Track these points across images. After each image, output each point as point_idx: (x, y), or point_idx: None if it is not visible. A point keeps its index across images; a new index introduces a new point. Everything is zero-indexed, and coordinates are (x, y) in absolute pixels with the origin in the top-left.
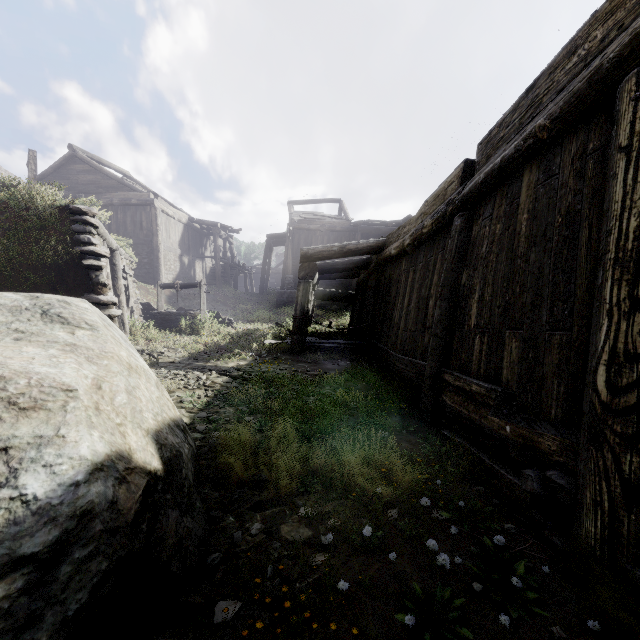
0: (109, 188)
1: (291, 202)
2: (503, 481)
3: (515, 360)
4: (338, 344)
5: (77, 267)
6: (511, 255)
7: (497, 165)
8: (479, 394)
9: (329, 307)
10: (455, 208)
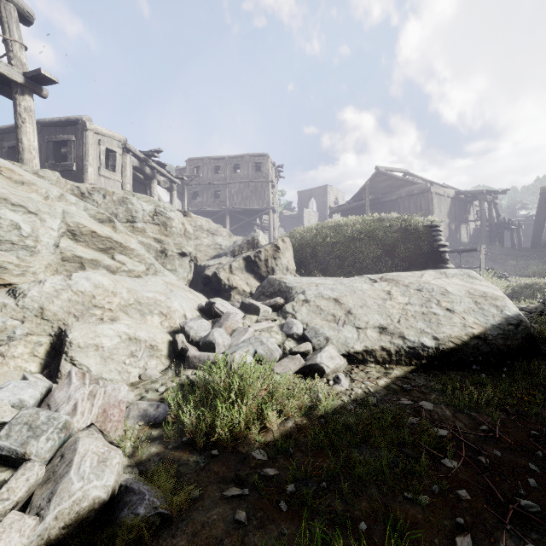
0: (398, 187)
1: None
2: None
3: None
4: None
5: (435, 252)
6: None
7: None
8: None
9: None
10: None
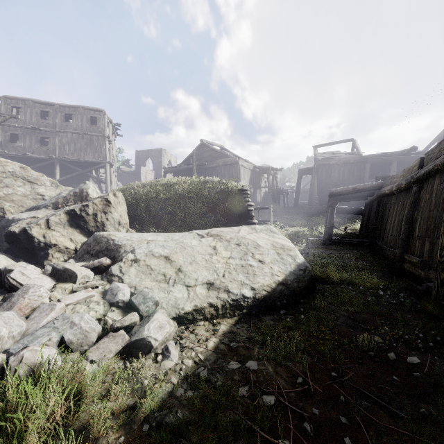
0: (217, 157)
1: (315, 146)
2: (418, 290)
3: (427, 249)
4: (352, 241)
5: (245, 210)
6: (429, 209)
7: (427, 170)
8: (415, 262)
9: (344, 216)
10: (414, 181)
